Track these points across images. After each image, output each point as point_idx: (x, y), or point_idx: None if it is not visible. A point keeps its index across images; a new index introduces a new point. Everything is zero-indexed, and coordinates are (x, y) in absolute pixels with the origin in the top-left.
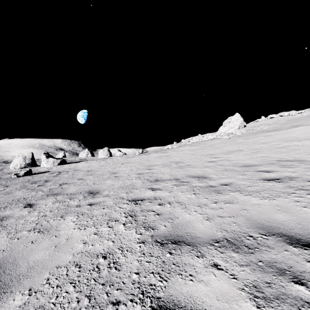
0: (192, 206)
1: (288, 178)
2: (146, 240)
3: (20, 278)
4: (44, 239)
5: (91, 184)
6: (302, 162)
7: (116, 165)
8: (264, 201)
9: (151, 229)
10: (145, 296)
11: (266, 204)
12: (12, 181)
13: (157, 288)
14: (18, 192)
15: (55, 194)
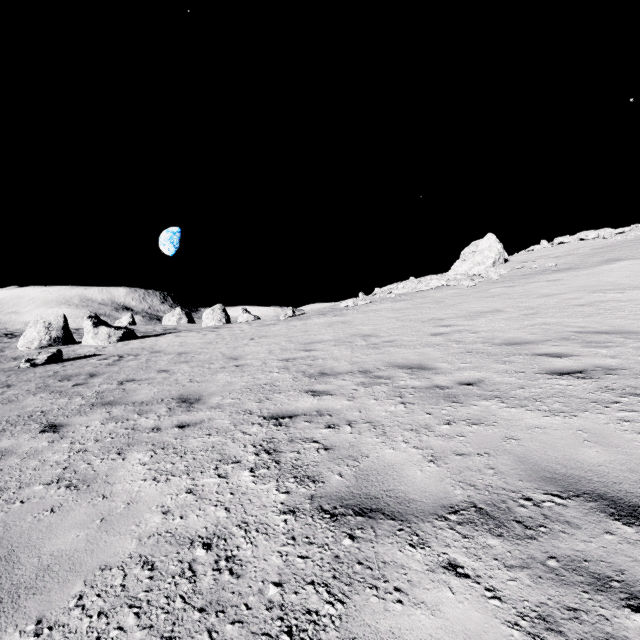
0: (399, 430)
1: (602, 370)
2: (298, 505)
3: (19, 593)
4: (79, 503)
5: (185, 382)
6: (631, 337)
7: (239, 342)
8: (554, 419)
9: (311, 481)
10: (295, 639)
11: (557, 426)
12: (20, 375)
13: (323, 621)
14: (31, 399)
15: (109, 403)
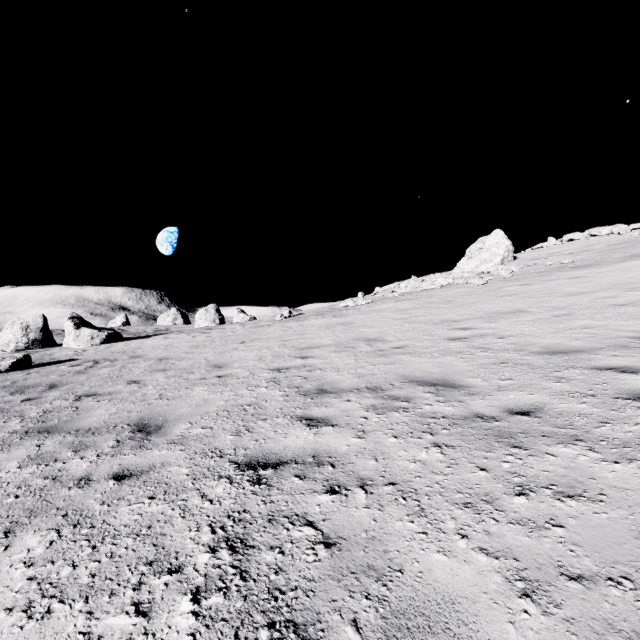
0: (444, 503)
1: None
2: None
3: None
4: None
5: (152, 399)
6: None
7: (228, 346)
8: None
9: None
10: None
11: None
12: None
13: None
14: None
15: (48, 430)
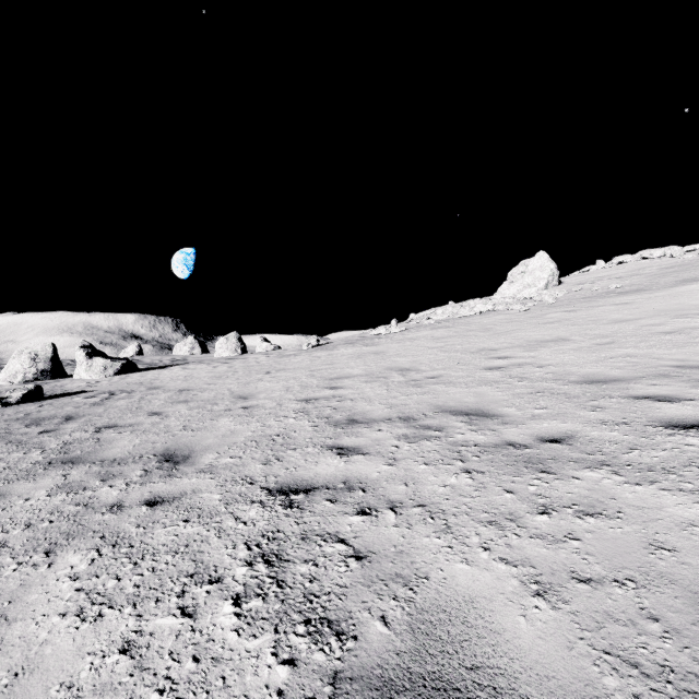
0: (469, 521)
1: None
2: None
3: None
4: None
5: (177, 430)
6: None
7: (252, 377)
8: None
9: (334, 635)
10: None
11: None
12: None
13: None
14: None
15: (72, 461)
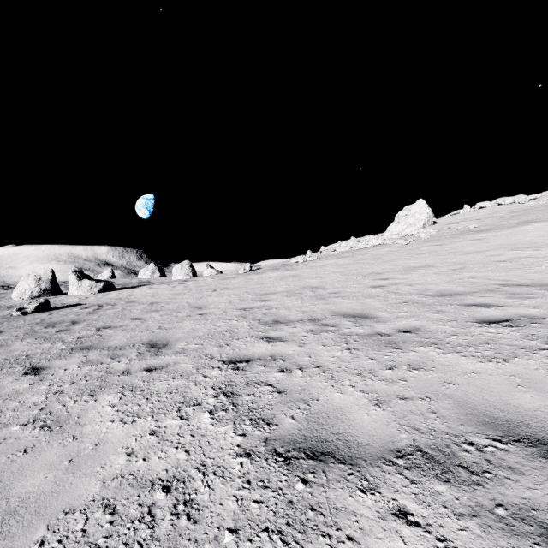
0: (345, 374)
1: (527, 319)
2: (253, 448)
3: None
4: (51, 444)
5: (154, 329)
6: None
7: (203, 293)
8: (487, 365)
9: (266, 424)
10: None
11: (491, 371)
12: (11, 322)
13: None
14: (18, 344)
15: (87, 348)
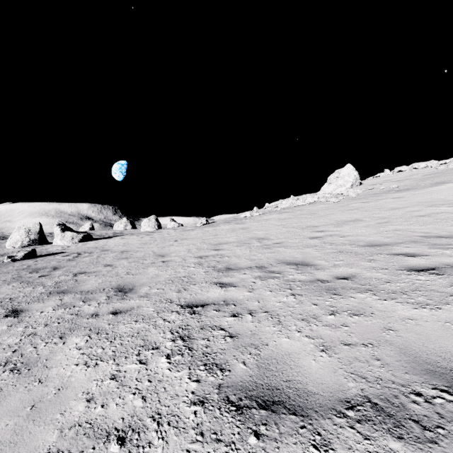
0: (292, 319)
1: (451, 267)
2: (207, 396)
3: None
4: (17, 388)
5: (123, 275)
6: None
7: (166, 243)
8: (422, 311)
9: (219, 369)
10: None
11: (427, 318)
12: (2, 268)
13: None
14: (5, 287)
15: (63, 292)
